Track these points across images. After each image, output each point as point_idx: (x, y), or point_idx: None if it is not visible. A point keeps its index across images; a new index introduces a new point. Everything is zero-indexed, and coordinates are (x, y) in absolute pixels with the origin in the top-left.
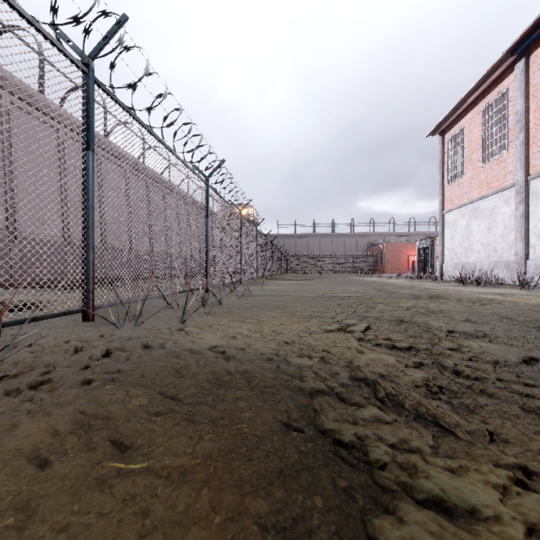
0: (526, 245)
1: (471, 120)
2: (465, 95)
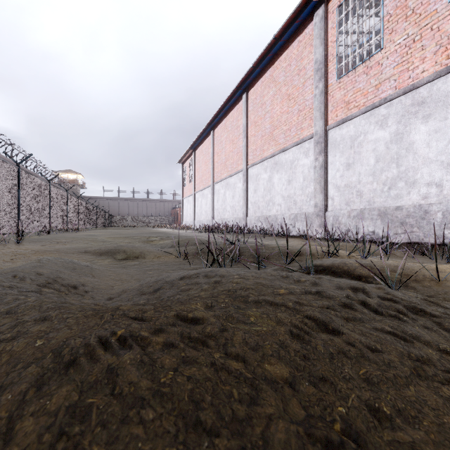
0: (194, 215)
1: (188, 164)
2: (184, 155)
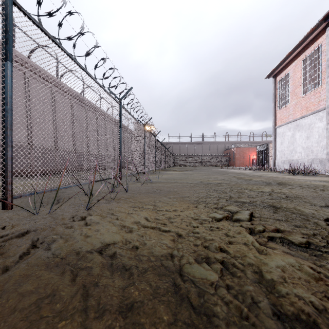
0: None
1: (295, 66)
2: (291, 50)
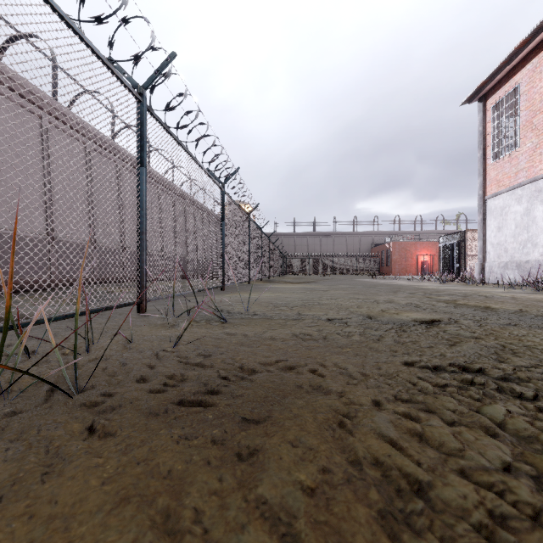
0: None
1: (532, 71)
2: (528, 35)
